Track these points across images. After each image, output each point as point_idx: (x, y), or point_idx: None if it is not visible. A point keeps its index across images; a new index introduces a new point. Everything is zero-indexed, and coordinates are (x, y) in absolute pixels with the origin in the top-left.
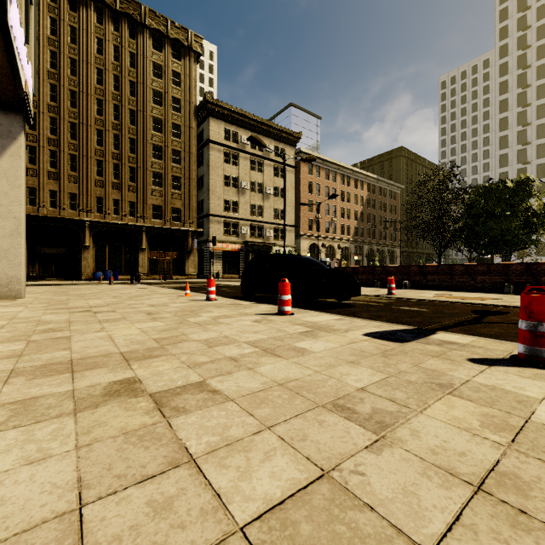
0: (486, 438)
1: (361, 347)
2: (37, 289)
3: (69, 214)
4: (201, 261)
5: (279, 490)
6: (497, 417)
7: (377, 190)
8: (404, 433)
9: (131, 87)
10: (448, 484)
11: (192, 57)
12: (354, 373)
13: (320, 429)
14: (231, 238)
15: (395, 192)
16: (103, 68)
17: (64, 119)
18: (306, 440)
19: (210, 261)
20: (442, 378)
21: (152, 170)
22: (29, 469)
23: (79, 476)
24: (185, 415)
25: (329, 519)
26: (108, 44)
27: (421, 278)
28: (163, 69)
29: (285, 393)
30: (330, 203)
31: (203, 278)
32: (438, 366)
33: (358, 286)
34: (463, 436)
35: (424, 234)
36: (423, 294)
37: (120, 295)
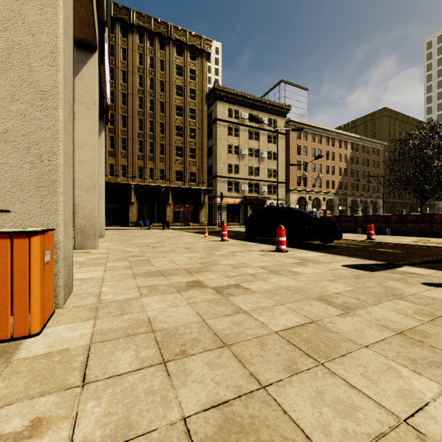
0: (414, 317)
1: (339, 273)
2: (106, 232)
3: (121, 180)
4: (210, 212)
5: (291, 324)
6: (427, 310)
7: (360, 148)
8: (361, 312)
9: (161, 85)
10: (381, 330)
11: (203, 56)
12: (333, 285)
13: (311, 307)
14: (233, 194)
15: (378, 148)
16: (143, 74)
17: (118, 114)
18: (303, 310)
19: (218, 212)
20: (396, 291)
21: (176, 145)
22: (173, 308)
23: (196, 312)
24: (234, 297)
25: (316, 334)
26: (146, 57)
27: (401, 226)
28: (183, 69)
29: (288, 292)
30: (316, 162)
31: (212, 225)
32: (395, 285)
33: (339, 232)
34: (399, 316)
35: (405, 187)
36: (401, 239)
37: (160, 236)
